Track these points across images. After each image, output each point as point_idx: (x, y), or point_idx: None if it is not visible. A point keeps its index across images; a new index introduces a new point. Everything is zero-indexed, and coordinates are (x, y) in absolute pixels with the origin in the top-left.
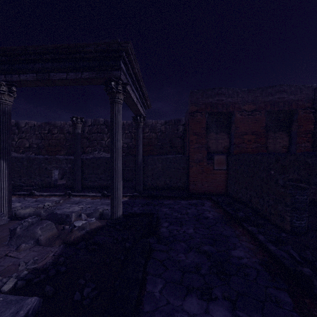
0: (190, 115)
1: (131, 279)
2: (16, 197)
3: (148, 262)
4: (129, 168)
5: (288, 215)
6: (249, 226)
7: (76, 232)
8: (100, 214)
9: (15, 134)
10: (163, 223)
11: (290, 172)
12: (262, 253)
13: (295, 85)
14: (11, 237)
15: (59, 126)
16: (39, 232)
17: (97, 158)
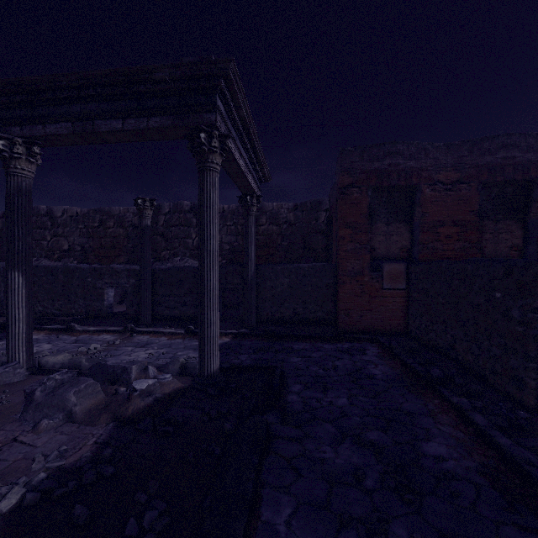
0: (340, 192)
1: (233, 495)
2: (45, 334)
3: (264, 461)
4: (232, 285)
5: (532, 377)
6: (453, 395)
7: (137, 400)
8: (182, 367)
9: (47, 229)
10: (292, 385)
11: (537, 294)
12: (483, 450)
13: (536, 135)
14: (26, 406)
15: (117, 214)
16: (73, 399)
17: (179, 269)
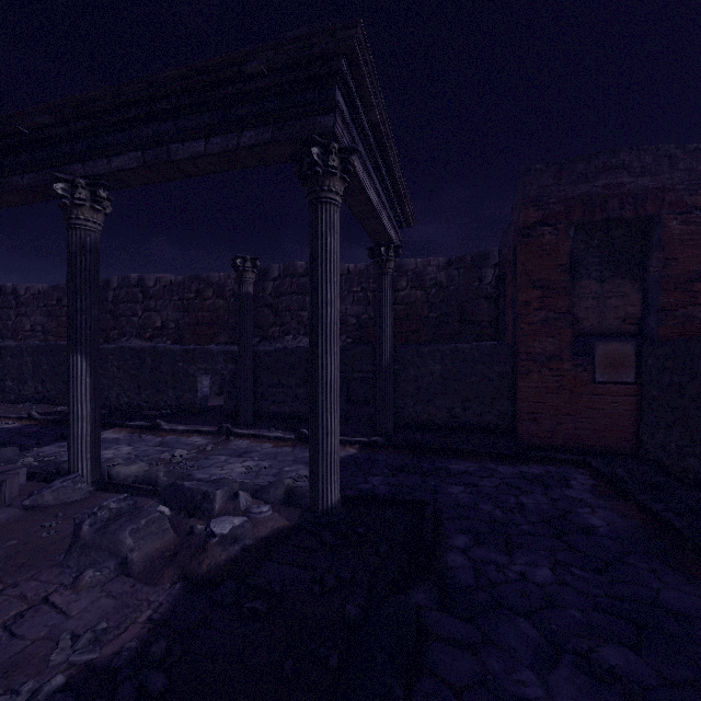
0: (521, 235)
1: None
2: (127, 432)
3: (414, 691)
4: (359, 373)
5: None
6: None
7: (216, 550)
8: (288, 492)
9: (138, 302)
10: (454, 536)
11: None
12: None
13: None
14: (71, 544)
15: (216, 282)
16: (129, 541)
17: (289, 351)
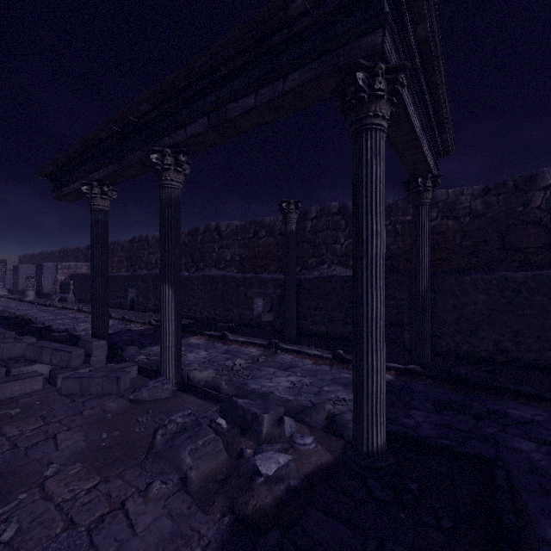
0: None
1: None
2: (205, 339)
3: None
4: (392, 301)
5: None
6: None
7: (261, 489)
8: (328, 418)
9: (215, 242)
10: (542, 521)
11: None
12: None
13: None
14: (148, 448)
15: (268, 224)
16: (189, 460)
17: (326, 279)
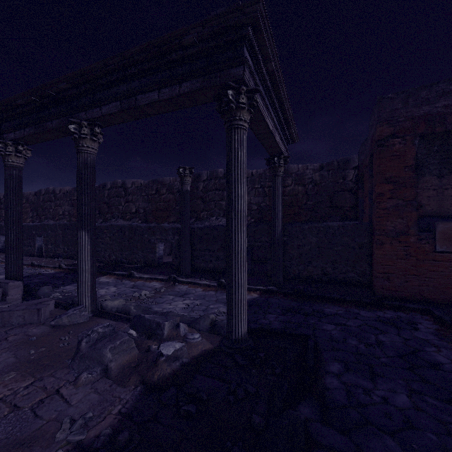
0: (377, 145)
1: None
2: (114, 278)
3: None
4: (259, 243)
5: None
6: None
7: (163, 365)
8: (212, 323)
9: (122, 197)
10: (329, 363)
11: None
12: None
13: None
14: (75, 354)
15: (168, 183)
16: (109, 355)
17: (213, 227)
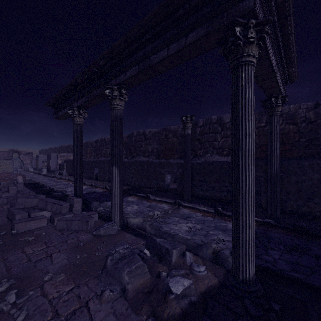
0: None
1: None
2: (137, 198)
3: None
4: None
5: None
6: None
7: (172, 303)
8: (214, 252)
9: (143, 141)
10: None
11: None
12: None
13: None
14: (103, 267)
15: (173, 130)
16: (126, 278)
17: (209, 163)
